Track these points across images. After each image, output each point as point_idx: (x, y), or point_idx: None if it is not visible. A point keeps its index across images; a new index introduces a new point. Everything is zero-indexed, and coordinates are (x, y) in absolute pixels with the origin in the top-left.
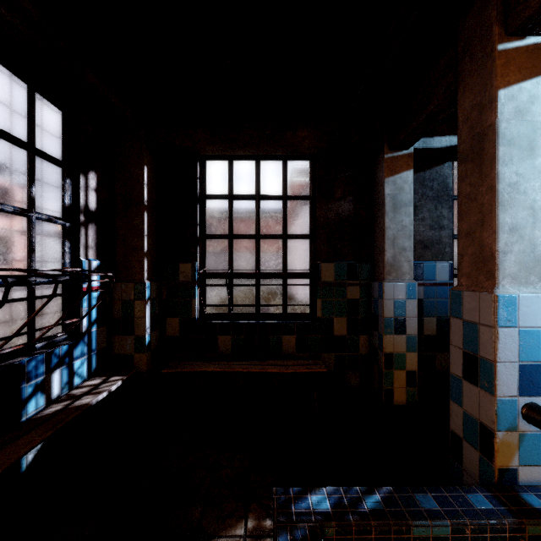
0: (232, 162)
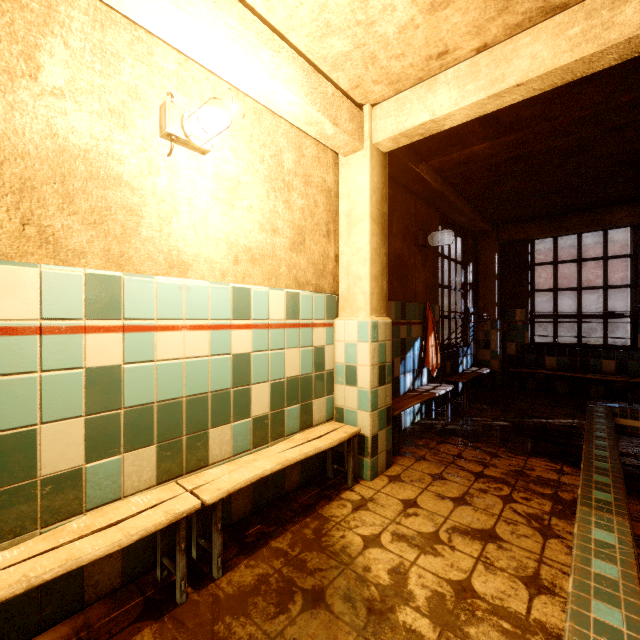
0: (556, 239)
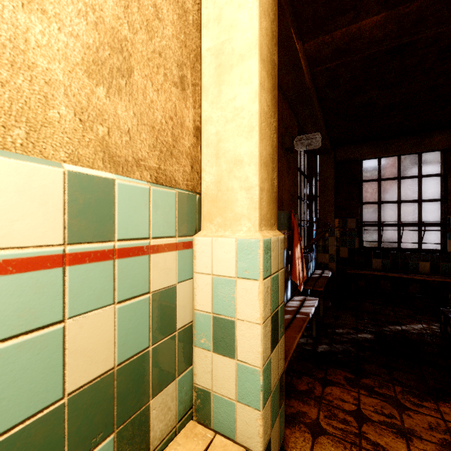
0: (380, 160)
